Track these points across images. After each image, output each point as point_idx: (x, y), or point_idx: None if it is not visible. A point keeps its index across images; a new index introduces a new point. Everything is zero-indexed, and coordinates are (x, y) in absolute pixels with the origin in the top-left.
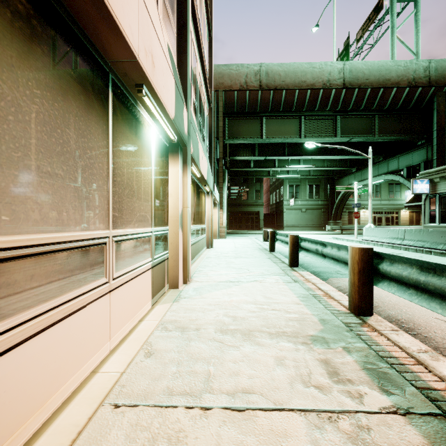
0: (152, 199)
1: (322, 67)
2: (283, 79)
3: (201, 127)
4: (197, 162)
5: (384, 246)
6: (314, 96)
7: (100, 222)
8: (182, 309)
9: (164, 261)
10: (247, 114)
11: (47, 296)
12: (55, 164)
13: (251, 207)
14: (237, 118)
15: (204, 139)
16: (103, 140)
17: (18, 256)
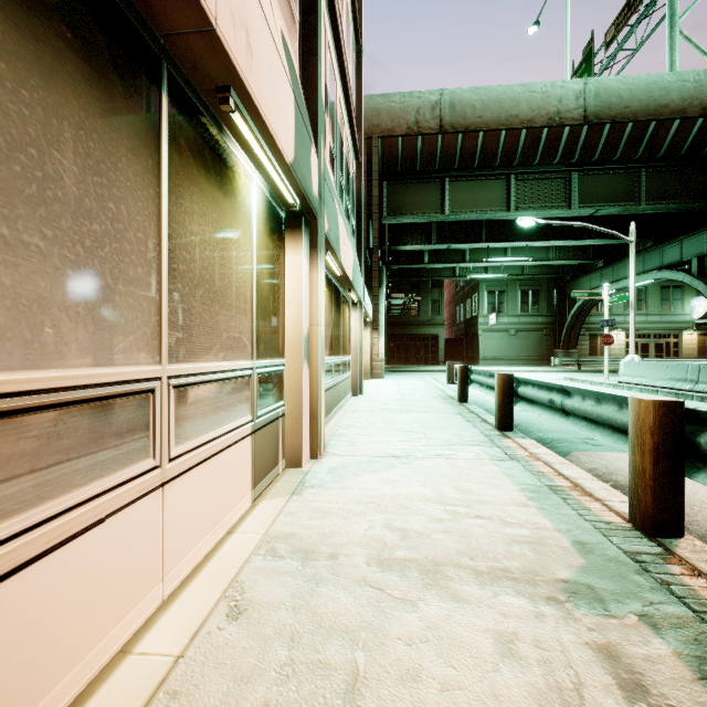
0: (253, 309)
1: (546, 90)
2: (480, 114)
3: (343, 192)
4: (336, 249)
5: (660, 393)
6: (533, 140)
7: (139, 349)
8: (306, 509)
9: (276, 420)
10: (419, 175)
11: None
12: (22, 221)
13: (425, 327)
14: (403, 182)
15: (348, 213)
16: (147, 187)
17: None
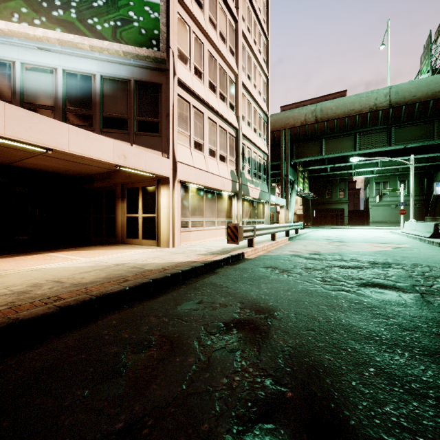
0: (226, 212)
1: (368, 95)
2: (335, 112)
3: (256, 173)
4: (247, 195)
5: (405, 236)
6: (363, 118)
7: (214, 217)
8: None
9: None
10: (310, 139)
11: (209, 226)
12: (210, 210)
13: (335, 205)
14: (302, 143)
15: (260, 177)
16: (215, 204)
17: (207, 221)
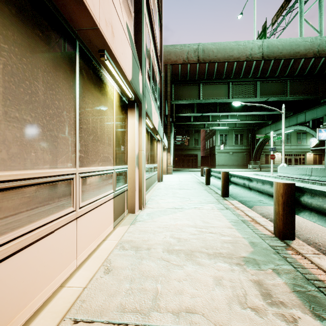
0: (114, 144)
1: (245, 44)
2: (216, 55)
3: (154, 90)
4: (150, 116)
5: (295, 180)
6: (239, 67)
7: (67, 161)
8: (137, 230)
9: (123, 192)
10: (188, 82)
11: (14, 225)
12: (23, 110)
13: (191, 151)
14: (181, 85)
15: (156, 99)
16: (70, 94)
17: None
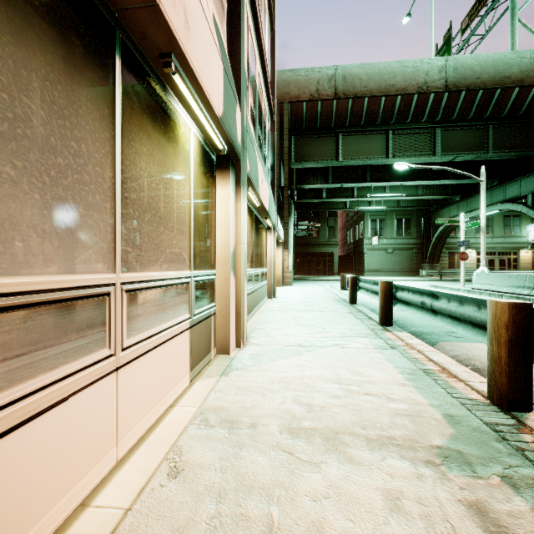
0: (190, 231)
1: (416, 65)
2: (366, 84)
3: (261, 143)
4: (255, 186)
5: (504, 297)
6: (406, 104)
7: (96, 261)
8: (232, 387)
9: (209, 317)
10: (319, 131)
11: None
12: None
13: (323, 247)
14: (307, 136)
15: (265, 159)
16: (103, 131)
17: None
